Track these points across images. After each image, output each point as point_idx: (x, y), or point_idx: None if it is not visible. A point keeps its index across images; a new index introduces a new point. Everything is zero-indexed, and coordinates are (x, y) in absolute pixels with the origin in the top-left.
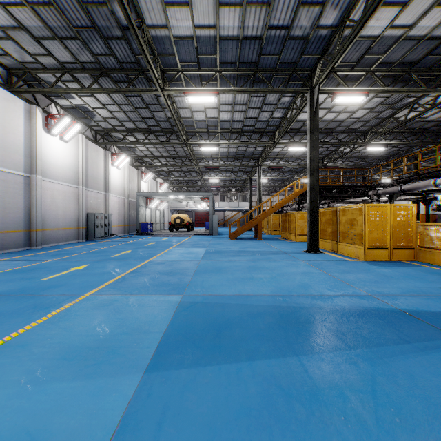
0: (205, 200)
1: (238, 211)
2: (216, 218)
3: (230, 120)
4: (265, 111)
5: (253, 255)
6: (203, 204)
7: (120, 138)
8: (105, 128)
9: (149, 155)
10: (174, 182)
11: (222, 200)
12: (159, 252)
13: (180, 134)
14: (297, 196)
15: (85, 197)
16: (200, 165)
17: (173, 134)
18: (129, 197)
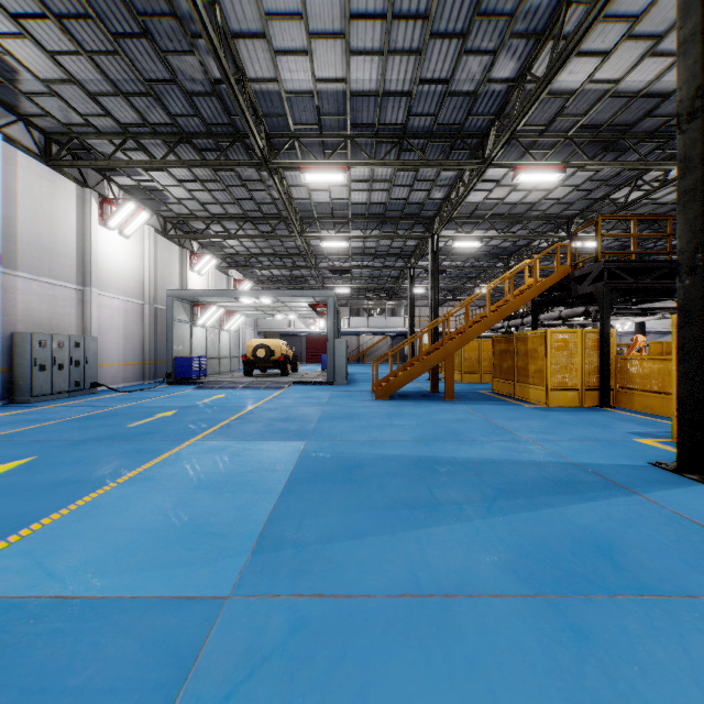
0: (321, 309)
1: (383, 334)
2: (341, 347)
3: (377, 91)
4: (475, 52)
5: (499, 512)
6: (320, 322)
7: (117, 159)
8: (66, 124)
9: (201, 213)
10: (266, 280)
11: (356, 315)
12: (115, 474)
13: (247, 127)
14: (541, 290)
15: (0, 291)
16: (310, 235)
17: (240, 144)
18: (156, 302)
